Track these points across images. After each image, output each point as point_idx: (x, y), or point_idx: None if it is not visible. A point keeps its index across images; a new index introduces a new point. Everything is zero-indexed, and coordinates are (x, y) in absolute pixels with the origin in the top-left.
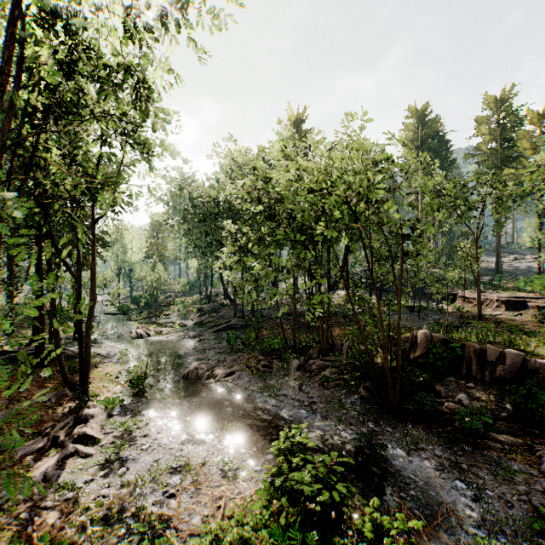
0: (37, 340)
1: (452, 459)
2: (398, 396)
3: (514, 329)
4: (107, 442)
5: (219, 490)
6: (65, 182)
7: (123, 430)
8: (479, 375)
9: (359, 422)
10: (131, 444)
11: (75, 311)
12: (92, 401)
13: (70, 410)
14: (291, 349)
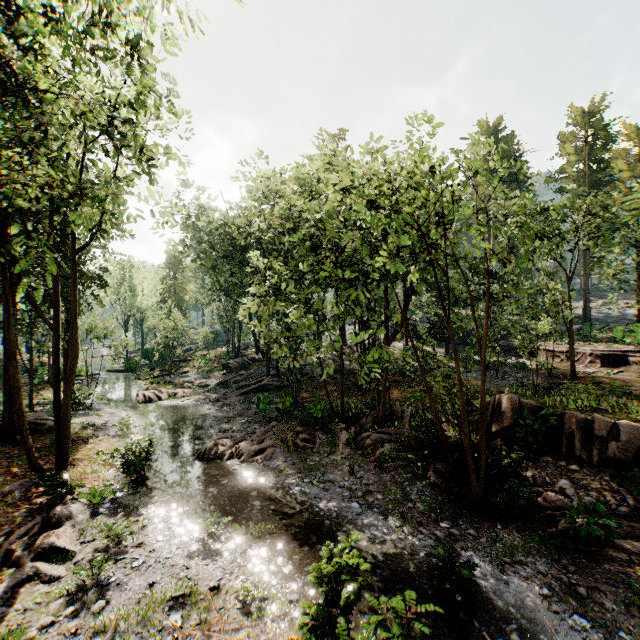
0: (6, 408)
1: (563, 578)
2: (481, 485)
3: (620, 392)
4: (85, 556)
5: (237, 635)
6: (22, 193)
7: (109, 538)
8: (584, 454)
9: (431, 521)
10: (118, 560)
11: (65, 369)
12: (72, 493)
13: (39, 508)
14: (339, 418)
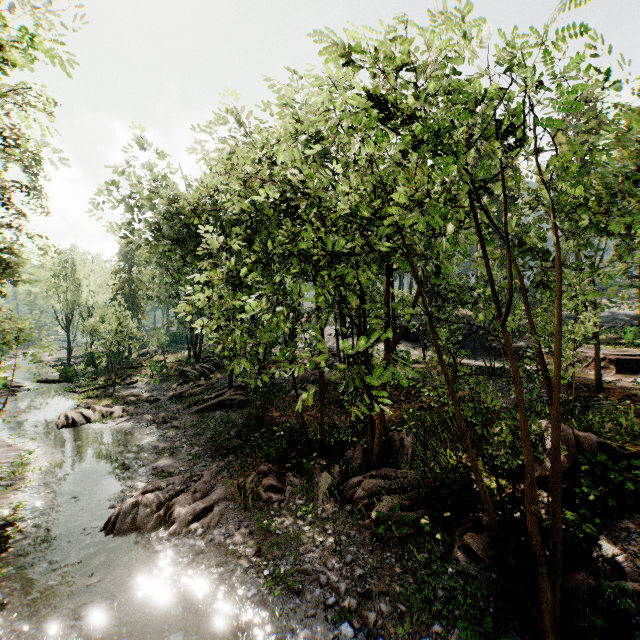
0: None
1: None
2: (557, 595)
3: None
4: None
5: None
6: None
7: None
8: None
9: None
10: None
11: None
12: None
13: None
14: (317, 451)
